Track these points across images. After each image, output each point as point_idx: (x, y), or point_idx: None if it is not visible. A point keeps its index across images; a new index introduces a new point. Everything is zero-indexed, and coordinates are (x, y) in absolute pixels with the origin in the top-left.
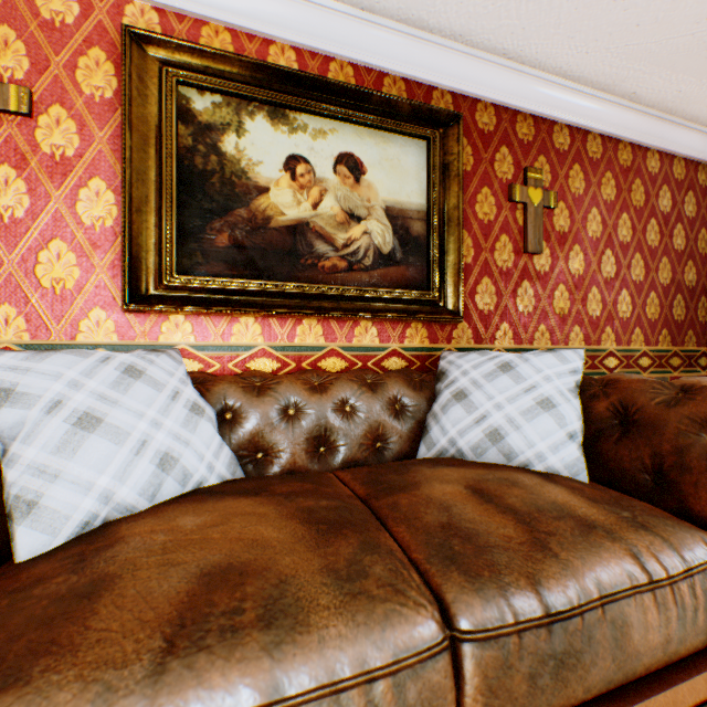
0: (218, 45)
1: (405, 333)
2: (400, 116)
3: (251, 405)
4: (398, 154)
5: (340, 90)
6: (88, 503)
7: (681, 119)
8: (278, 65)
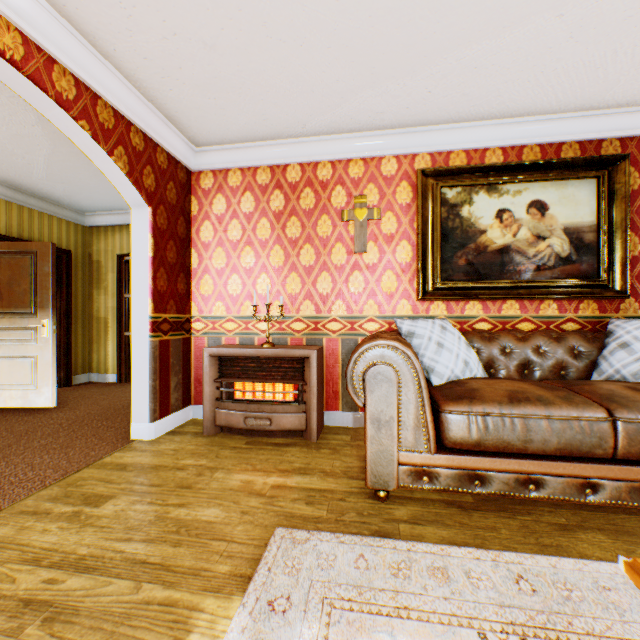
0: (457, 161)
1: (578, 306)
2: (574, 168)
3: (485, 346)
4: (572, 192)
5: (531, 165)
6: (448, 372)
7: None
8: (493, 164)
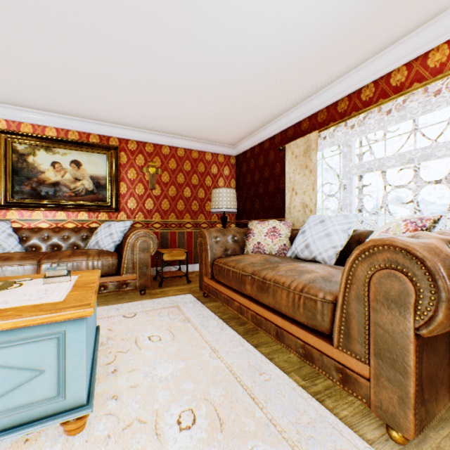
0: (27, 129)
1: (99, 215)
2: (96, 147)
3: (32, 236)
4: (95, 159)
5: (71, 141)
6: None
7: (216, 143)
8: (48, 136)
